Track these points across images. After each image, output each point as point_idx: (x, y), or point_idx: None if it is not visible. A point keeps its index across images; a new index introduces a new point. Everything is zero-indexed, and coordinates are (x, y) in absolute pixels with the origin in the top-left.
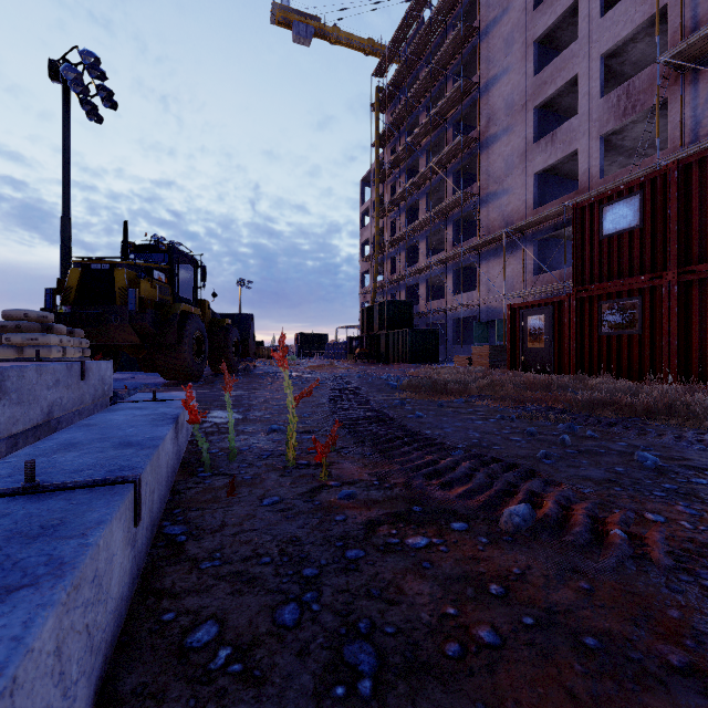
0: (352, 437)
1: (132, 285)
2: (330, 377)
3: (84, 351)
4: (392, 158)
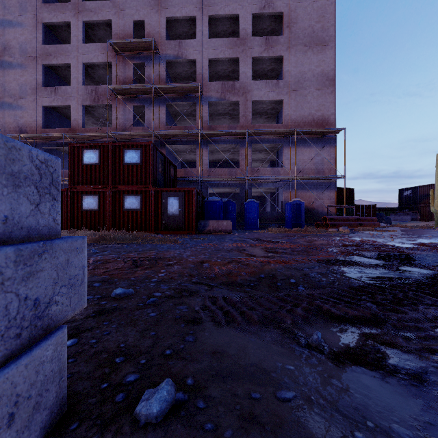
0: None
1: None
2: None
3: None
4: None
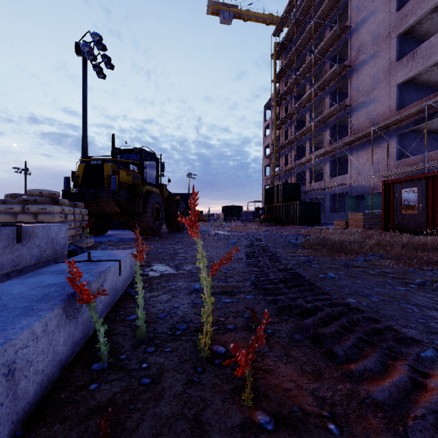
0: (272, 304)
1: (114, 174)
2: (244, 235)
3: (83, 217)
4: (285, 88)
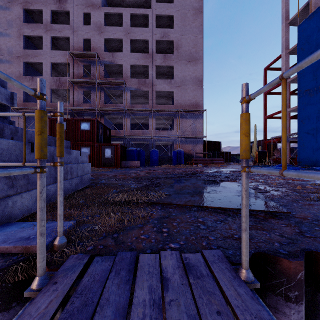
0: None
1: None
2: None
3: None
4: None
